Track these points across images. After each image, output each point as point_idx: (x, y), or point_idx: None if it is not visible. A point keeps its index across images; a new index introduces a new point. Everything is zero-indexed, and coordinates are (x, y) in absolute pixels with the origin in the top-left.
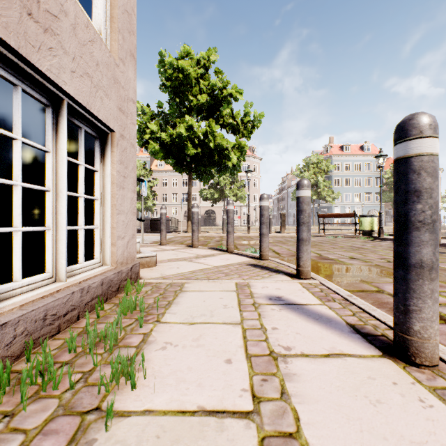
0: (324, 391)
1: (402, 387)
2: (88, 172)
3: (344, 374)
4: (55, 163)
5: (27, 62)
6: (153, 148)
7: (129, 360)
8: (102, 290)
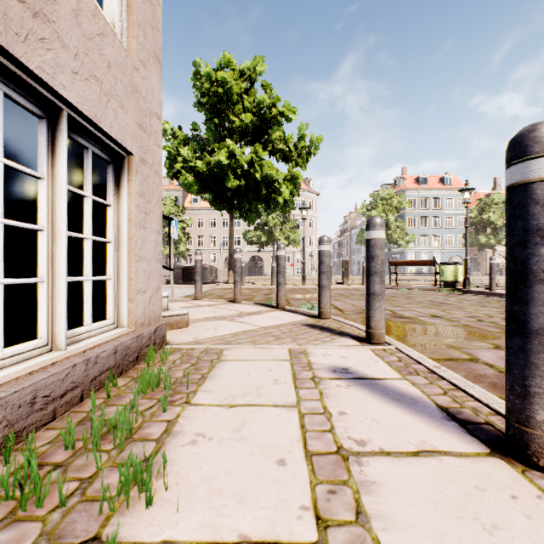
0: (416, 510)
1: (525, 504)
2: (102, 208)
3: (442, 482)
4: (51, 193)
5: (8, 55)
6: (186, 180)
7: (145, 461)
8: (116, 360)
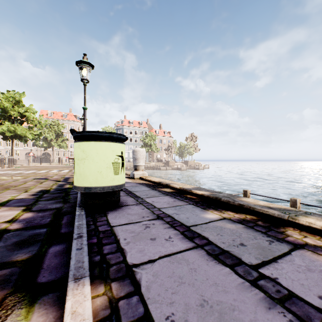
0: None
1: None
2: None
3: None
4: None
5: None
6: None
7: None
8: None
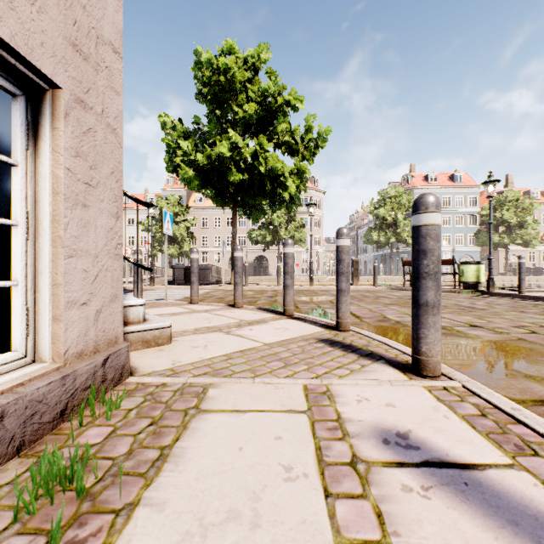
0: None
1: None
2: None
3: None
4: None
5: None
6: (186, 174)
7: None
8: (3, 431)
